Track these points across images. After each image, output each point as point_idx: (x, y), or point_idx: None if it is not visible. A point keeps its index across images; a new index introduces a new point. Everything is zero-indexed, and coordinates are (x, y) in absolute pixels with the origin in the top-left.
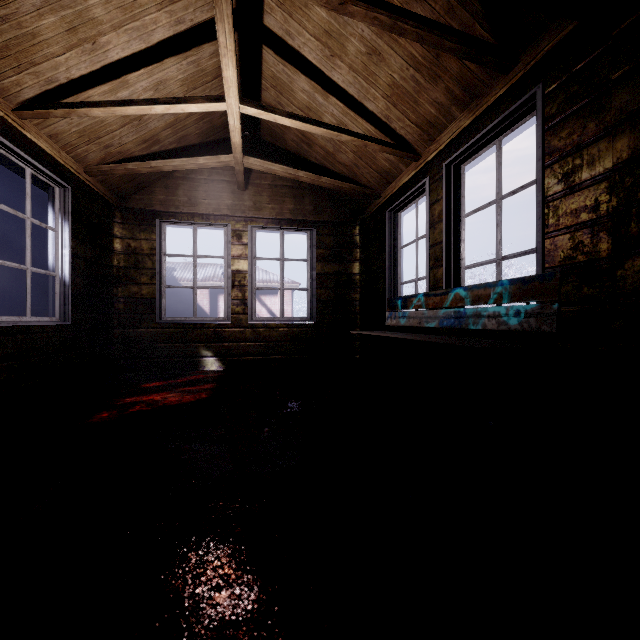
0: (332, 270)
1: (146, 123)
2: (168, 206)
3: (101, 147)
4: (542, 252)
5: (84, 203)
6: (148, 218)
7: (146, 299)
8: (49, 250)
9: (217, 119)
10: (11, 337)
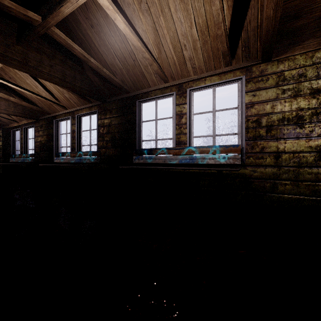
0: None
1: None
2: None
3: None
4: (35, 150)
5: None
6: None
7: None
8: None
9: None
10: None
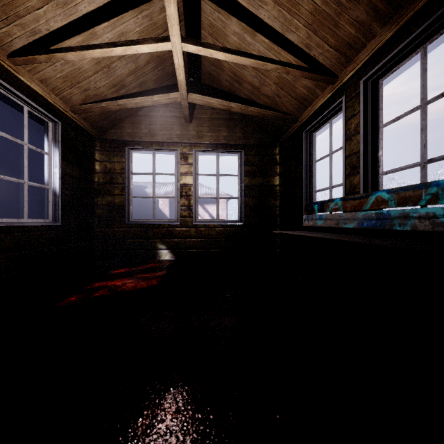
0: (257, 182)
1: (114, 70)
2: (134, 137)
3: (81, 90)
4: None
5: (72, 135)
6: (119, 146)
7: (118, 206)
8: (45, 169)
9: (168, 67)
10: (9, 234)
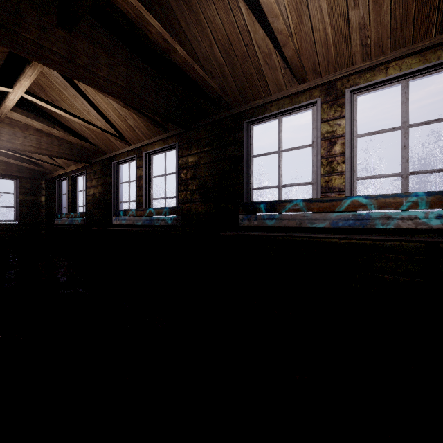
0: (29, 199)
1: None
2: None
3: None
4: (86, 207)
5: None
6: None
7: None
8: None
9: None
10: None
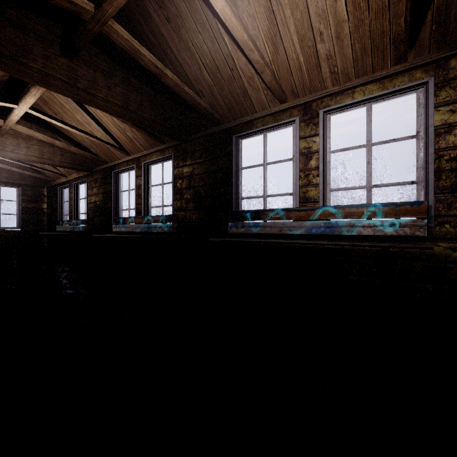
0: (31, 206)
1: None
2: None
3: None
4: (87, 214)
5: None
6: None
7: None
8: None
9: None
10: None
